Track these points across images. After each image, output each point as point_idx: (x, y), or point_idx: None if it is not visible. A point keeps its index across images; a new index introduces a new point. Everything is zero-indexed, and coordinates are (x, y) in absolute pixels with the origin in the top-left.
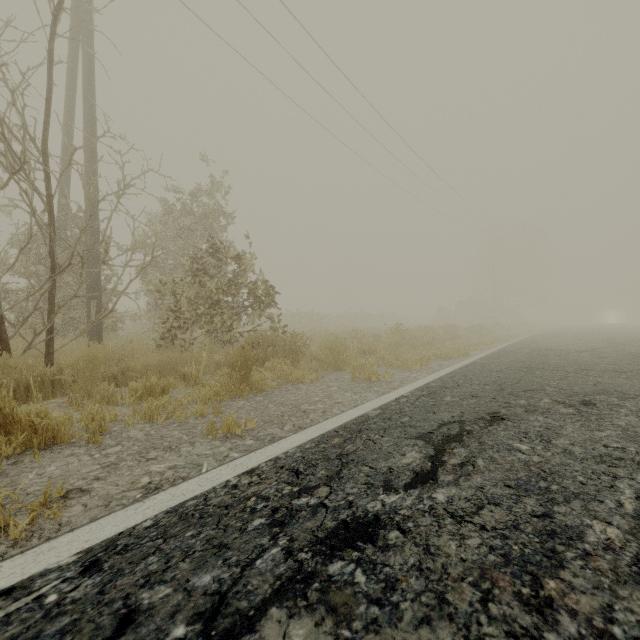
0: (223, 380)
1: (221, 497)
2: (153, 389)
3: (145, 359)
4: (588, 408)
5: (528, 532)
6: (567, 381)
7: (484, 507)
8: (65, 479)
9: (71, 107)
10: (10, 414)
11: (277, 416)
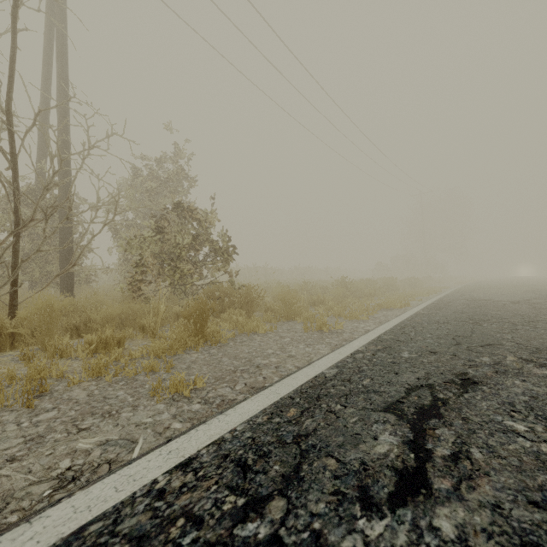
0: (178, 332)
1: (137, 516)
2: (108, 342)
3: (106, 311)
4: None
5: None
6: (520, 334)
7: None
8: None
9: (47, 80)
10: None
11: (229, 372)
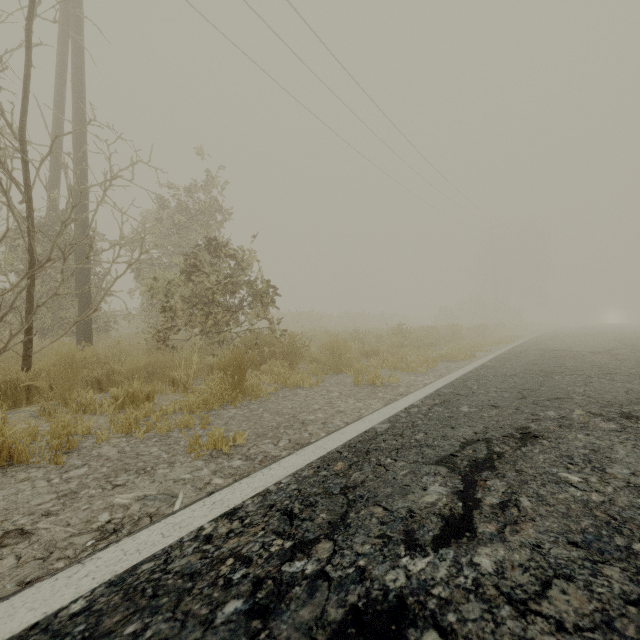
0: (214, 386)
1: (187, 557)
2: (136, 396)
3: (131, 362)
4: (632, 422)
5: (631, 637)
6: (594, 387)
7: (551, 583)
8: (8, 515)
9: (61, 98)
10: None
11: (272, 428)
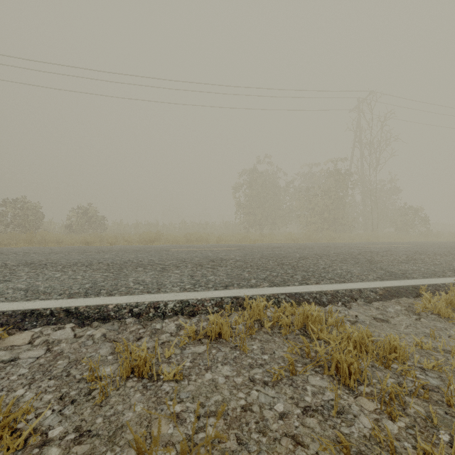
0: (422, 239)
1: None
2: (408, 239)
3: (398, 235)
4: None
5: None
6: None
7: None
8: None
9: (350, 168)
10: (399, 238)
11: None
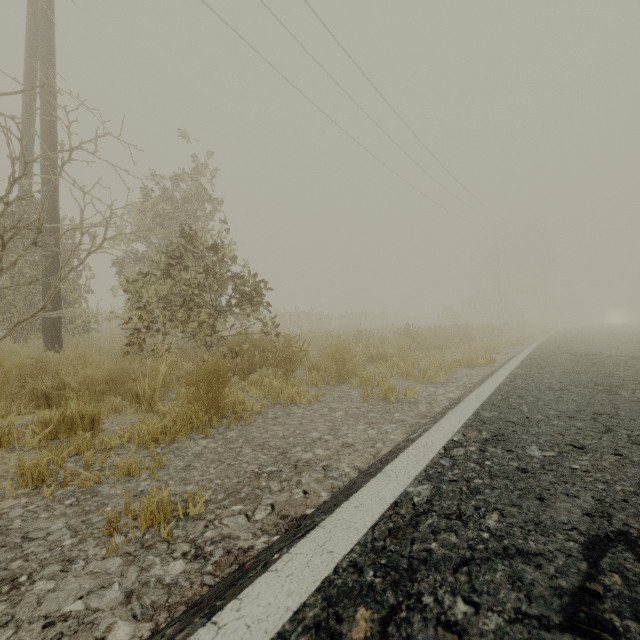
0: (182, 406)
1: None
2: (75, 421)
3: (86, 372)
4: None
5: None
6: None
7: None
8: None
9: (32, 73)
10: None
11: (250, 477)
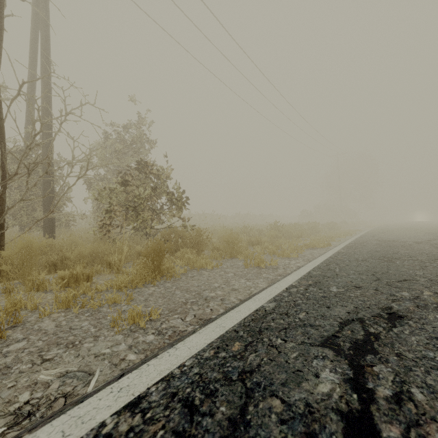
0: (139, 269)
1: None
2: (79, 277)
3: (78, 250)
4: None
5: None
6: (430, 271)
7: None
8: None
9: (34, 60)
10: None
11: (181, 304)
